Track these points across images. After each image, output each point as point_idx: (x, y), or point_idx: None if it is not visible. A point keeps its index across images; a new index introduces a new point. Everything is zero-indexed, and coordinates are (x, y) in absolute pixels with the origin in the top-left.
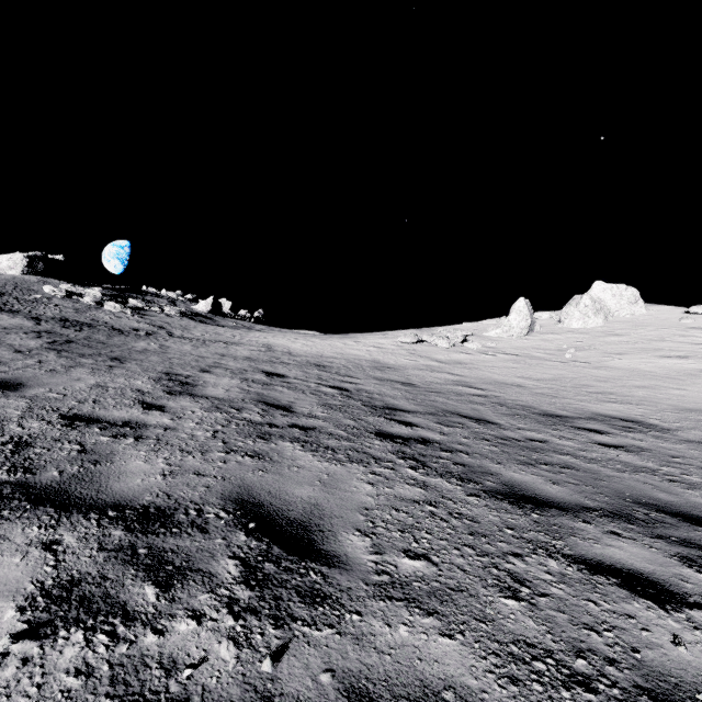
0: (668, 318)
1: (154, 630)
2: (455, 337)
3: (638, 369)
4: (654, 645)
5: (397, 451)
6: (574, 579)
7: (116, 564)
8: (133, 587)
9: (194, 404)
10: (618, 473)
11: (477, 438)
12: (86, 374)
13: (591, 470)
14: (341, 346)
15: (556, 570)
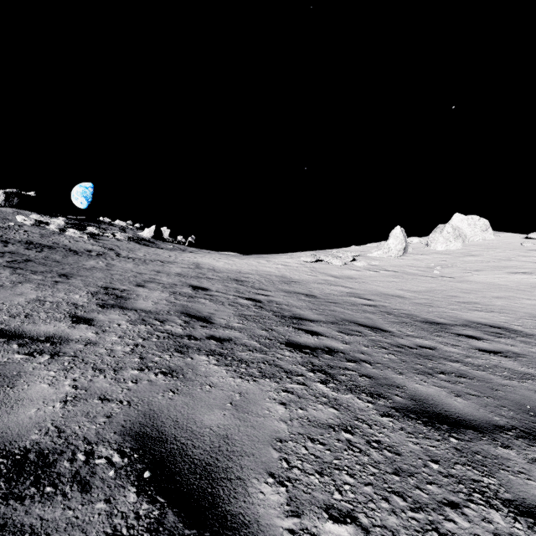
0: (512, 242)
1: None
2: (346, 257)
3: (493, 282)
4: None
5: (306, 362)
6: None
7: None
8: None
9: (122, 316)
10: (507, 381)
11: (376, 346)
12: (30, 289)
13: (484, 378)
14: (256, 264)
15: (505, 530)
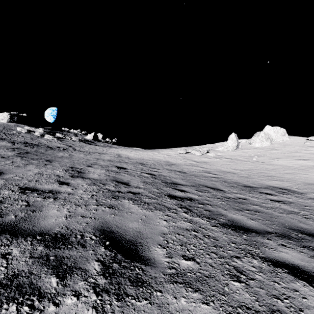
0: (299, 142)
1: (54, 303)
2: (203, 150)
3: (286, 165)
4: (310, 307)
5: (178, 204)
6: (266, 270)
7: (38, 265)
8: (45, 278)
9: (83, 182)
10: (281, 214)
11: (215, 197)
12: (33, 168)
13: (268, 212)
14: (152, 154)
15: (257, 265)
